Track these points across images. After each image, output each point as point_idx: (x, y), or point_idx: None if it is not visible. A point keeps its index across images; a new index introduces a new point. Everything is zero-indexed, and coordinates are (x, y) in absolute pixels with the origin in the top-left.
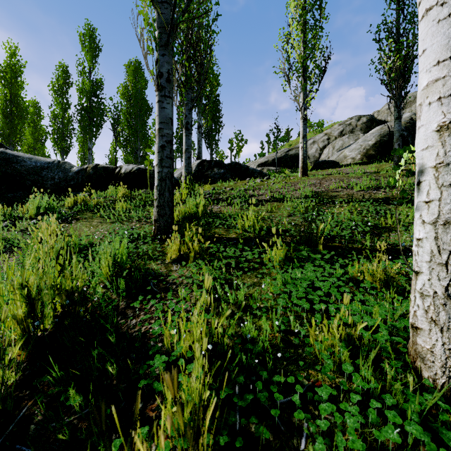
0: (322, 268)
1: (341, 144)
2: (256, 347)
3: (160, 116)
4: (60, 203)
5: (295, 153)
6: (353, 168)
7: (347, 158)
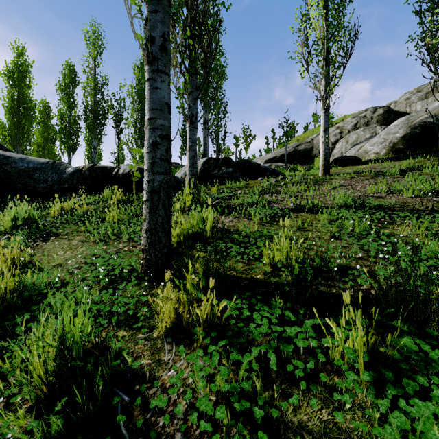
0: None
1: (355, 138)
2: None
3: (151, 100)
4: (46, 211)
5: (305, 149)
6: (383, 165)
7: (369, 153)
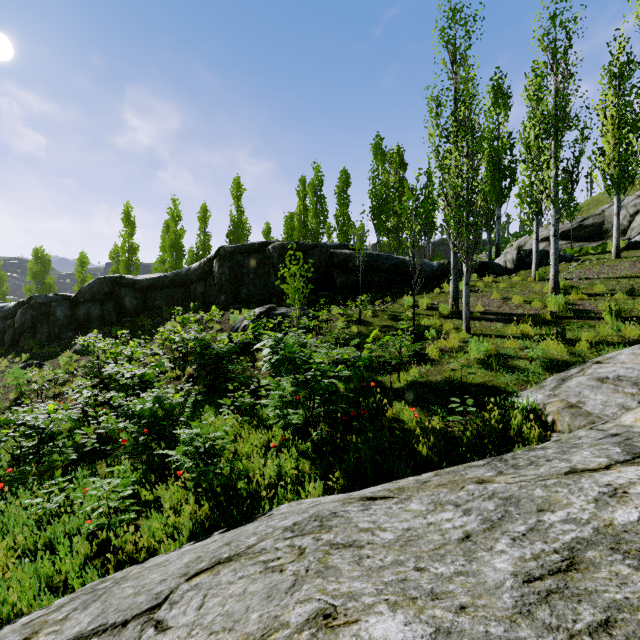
0: (637, 298)
1: None
2: (622, 305)
3: (554, 247)
4: None
5: (593, 223)
6: None
7: None
